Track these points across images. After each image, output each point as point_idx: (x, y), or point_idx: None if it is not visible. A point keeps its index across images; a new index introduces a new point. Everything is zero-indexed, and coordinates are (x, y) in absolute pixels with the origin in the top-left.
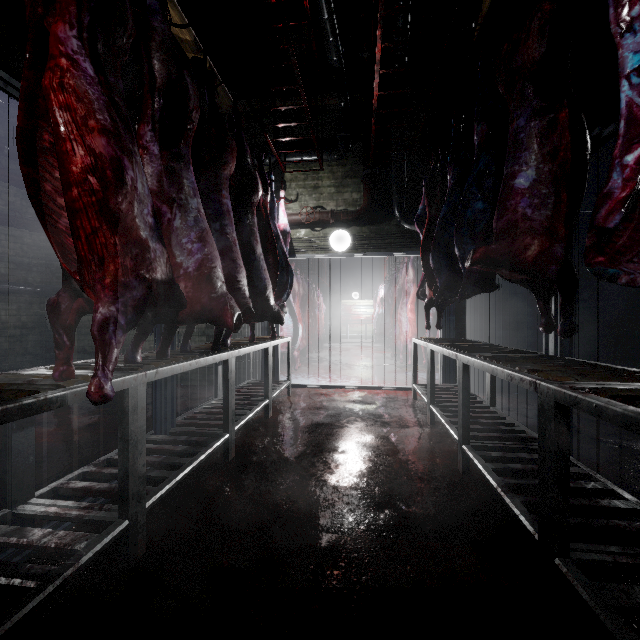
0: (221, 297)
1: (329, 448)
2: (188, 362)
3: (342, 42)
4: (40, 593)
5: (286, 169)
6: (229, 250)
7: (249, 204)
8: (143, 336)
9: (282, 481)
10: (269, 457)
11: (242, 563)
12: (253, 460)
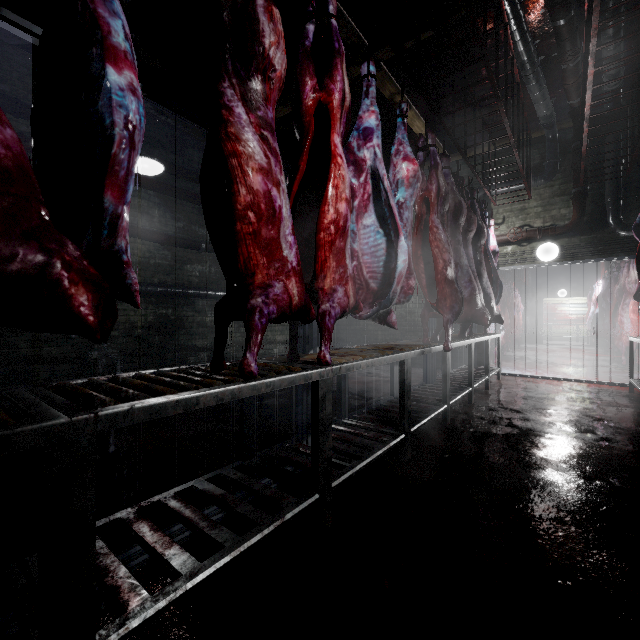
0: (481, 309)
1: (542, 408)
2: (459, 342)
3: (550, 96)
4: (433, 413)
5: (494, 199)
6: (476, 281)
7: (479, 246)
8: (442, 328)
9: (512, 415)
10: (498, 406)
11: (501, 433)
12: (487, 405)
